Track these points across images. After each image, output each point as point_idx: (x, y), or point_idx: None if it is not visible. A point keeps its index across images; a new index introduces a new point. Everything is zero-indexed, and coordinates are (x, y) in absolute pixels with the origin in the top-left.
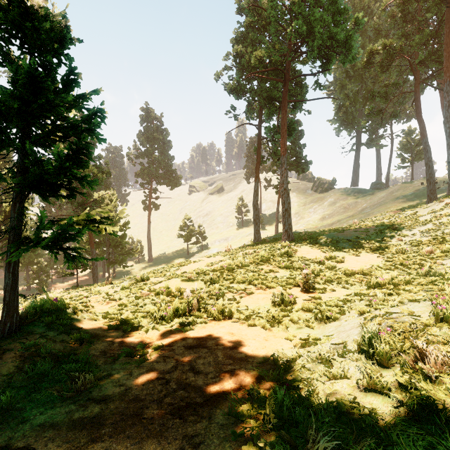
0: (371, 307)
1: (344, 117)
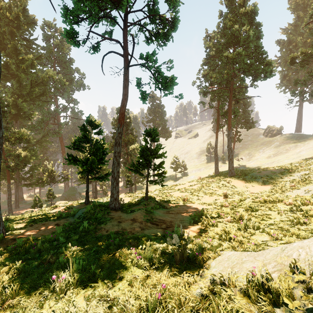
0: None
1: (287, 83)
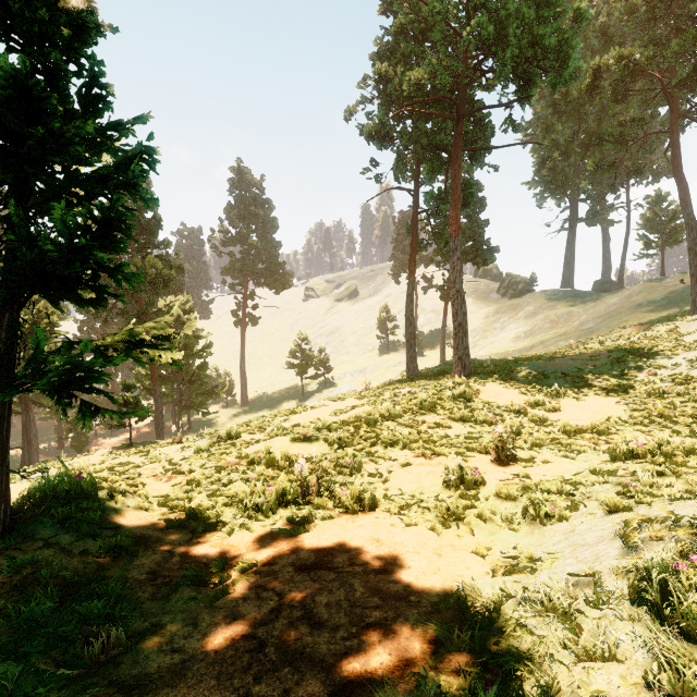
0: (628, 498)
1: (550, 177)
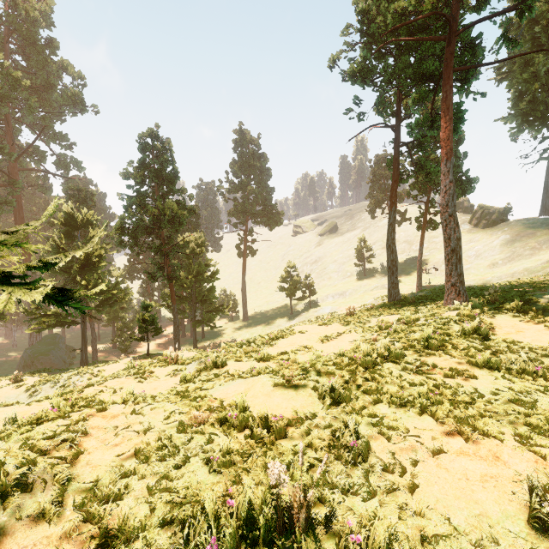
0: None
1: (528, 110)
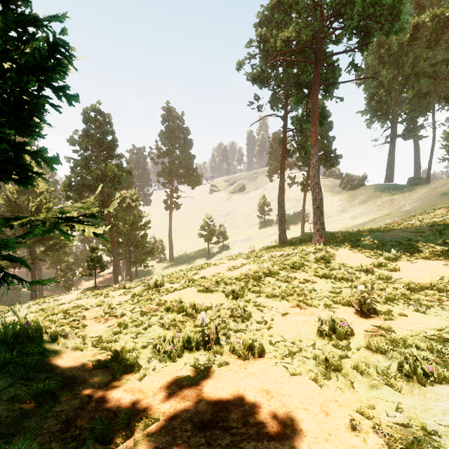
0: None
1: (377, 107)
